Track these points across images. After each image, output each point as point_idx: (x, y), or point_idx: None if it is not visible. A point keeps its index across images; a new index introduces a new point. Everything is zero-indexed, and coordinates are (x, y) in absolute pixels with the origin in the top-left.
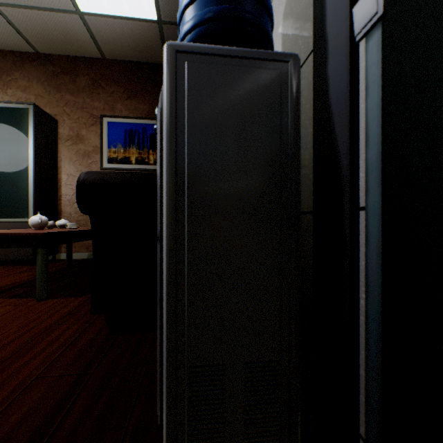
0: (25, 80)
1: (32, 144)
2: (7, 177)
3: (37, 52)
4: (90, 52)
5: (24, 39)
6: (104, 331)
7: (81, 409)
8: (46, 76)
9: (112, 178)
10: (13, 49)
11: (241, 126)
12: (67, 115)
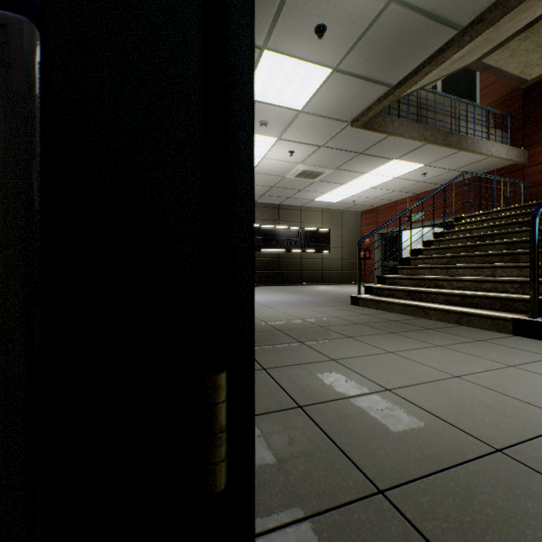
0: None
1: None
2: None
3: None
4: None
5: None
6: None
7: None
8: None
9: None
10: None
11: None
12: None
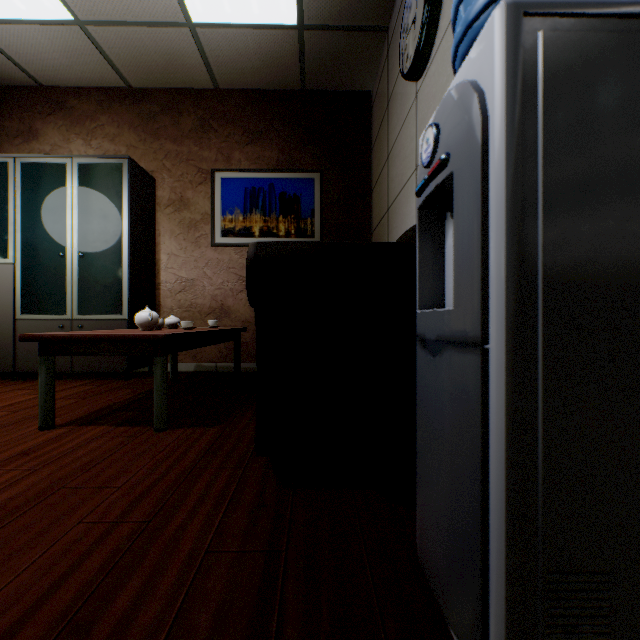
0: (113, 126)
1: (126, 212)
2: (96, 259)
3: (128, 87)
4: (198, 80)
5: (114, 69)
6: (270, 483)
7: (299, 613)
8: (141, 119)
9: (296, 252)
10: (99, 85)
11: (639, 140)
12: (167, 171)
